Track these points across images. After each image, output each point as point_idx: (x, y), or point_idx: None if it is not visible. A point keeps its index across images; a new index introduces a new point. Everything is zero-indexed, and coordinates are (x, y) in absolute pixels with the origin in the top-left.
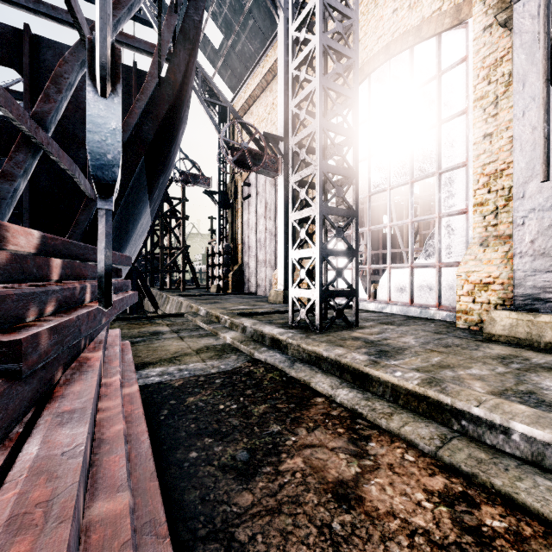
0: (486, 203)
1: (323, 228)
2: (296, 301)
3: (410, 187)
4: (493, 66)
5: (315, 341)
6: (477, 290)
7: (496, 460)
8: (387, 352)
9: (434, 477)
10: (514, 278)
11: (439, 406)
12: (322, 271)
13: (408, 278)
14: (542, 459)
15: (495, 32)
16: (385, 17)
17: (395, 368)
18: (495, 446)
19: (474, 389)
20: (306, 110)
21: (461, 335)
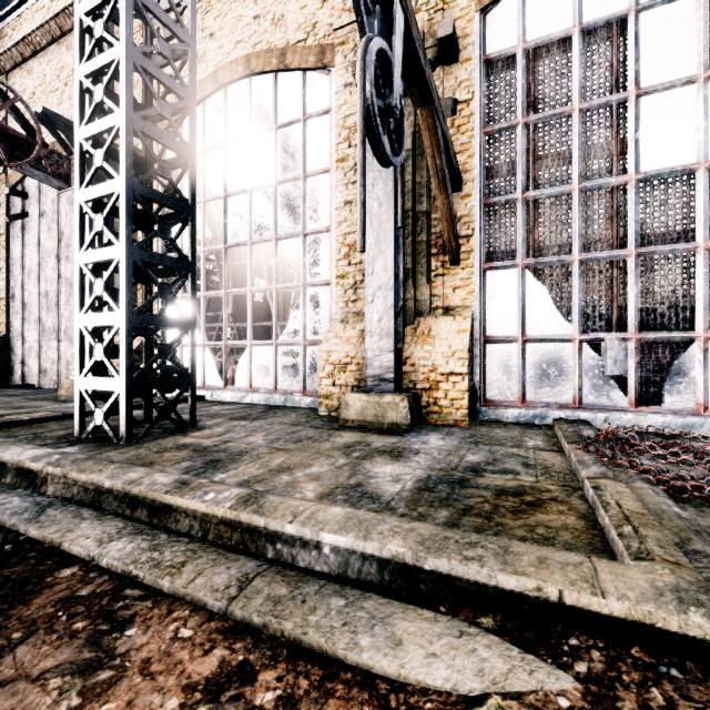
0: (347, 277)
1: (145, 284)
2: (87, 397)
3: (274, 245)
4: (353, 130)
5: (98, 464)
6: (337, 371)
7: (297, 591)
8: (220, 461)
9: (210, 654)
10: (366, 358)
11: (255, 531)
12: (131, 348)
13: (272, 358)
14: (347, 568)
15: (355, 93)
16: (245, 19)
17: (209, 488)
18: (307, 567)
19: (305, 494)
20: (105, 89)
21: (318, 424)
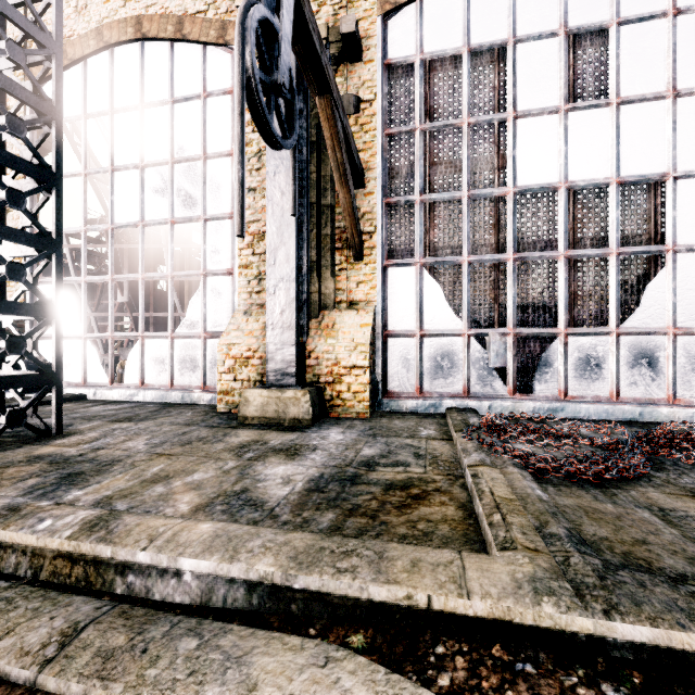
0: (250, 267)
1: None
2: None
3: (170, 229)
4: None
5: None
6: (238, 365)
7: (139, 638)
8: (80, 474)
9: None
10: (267, 351)
11: (102, 563)
12: None
13: (168, 351)
14: (211, 596)
15: None
16: None
17: (47, 514)
18: (164, 600)
19: (177, 508)
20: None
21: (215, 422)
